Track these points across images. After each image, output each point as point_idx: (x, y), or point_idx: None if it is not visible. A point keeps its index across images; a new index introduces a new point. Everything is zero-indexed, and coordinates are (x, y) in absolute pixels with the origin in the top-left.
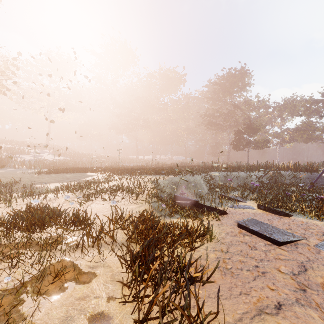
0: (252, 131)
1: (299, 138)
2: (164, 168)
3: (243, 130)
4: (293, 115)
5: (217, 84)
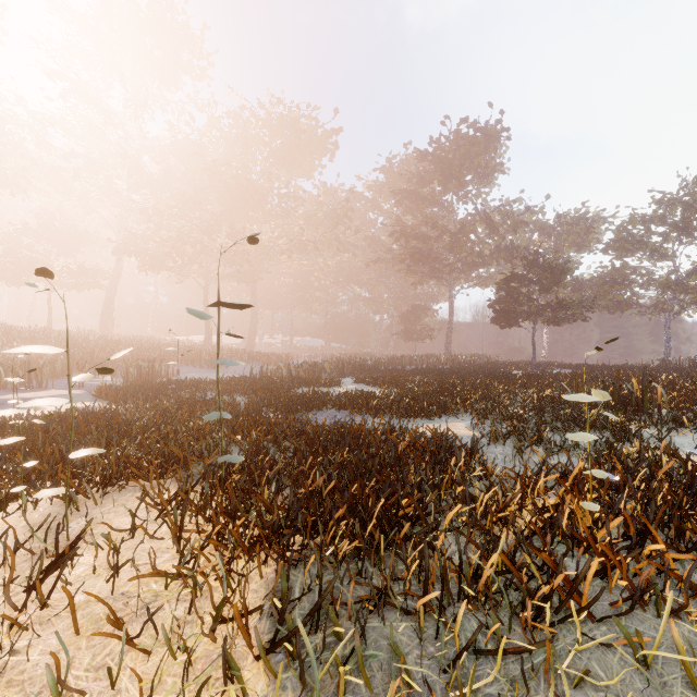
0: (551, 278)
1: (603, 303)
2: (412, 408)
3: (529, 272)
4: (582, 250)
5: (433, 155)
